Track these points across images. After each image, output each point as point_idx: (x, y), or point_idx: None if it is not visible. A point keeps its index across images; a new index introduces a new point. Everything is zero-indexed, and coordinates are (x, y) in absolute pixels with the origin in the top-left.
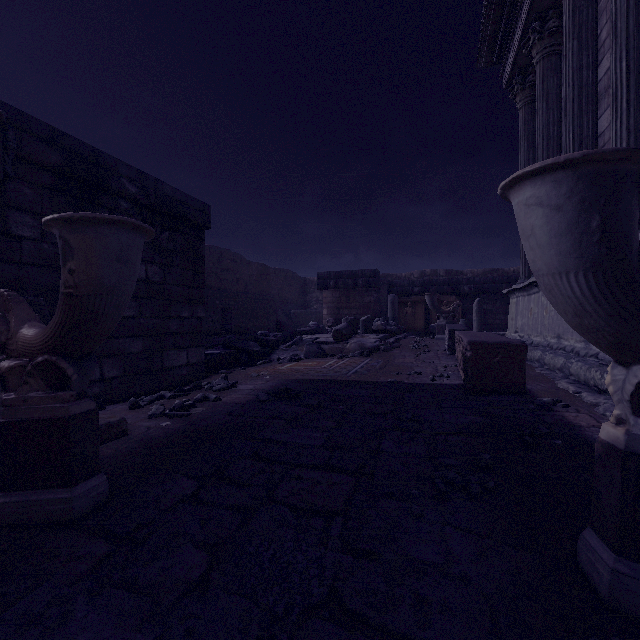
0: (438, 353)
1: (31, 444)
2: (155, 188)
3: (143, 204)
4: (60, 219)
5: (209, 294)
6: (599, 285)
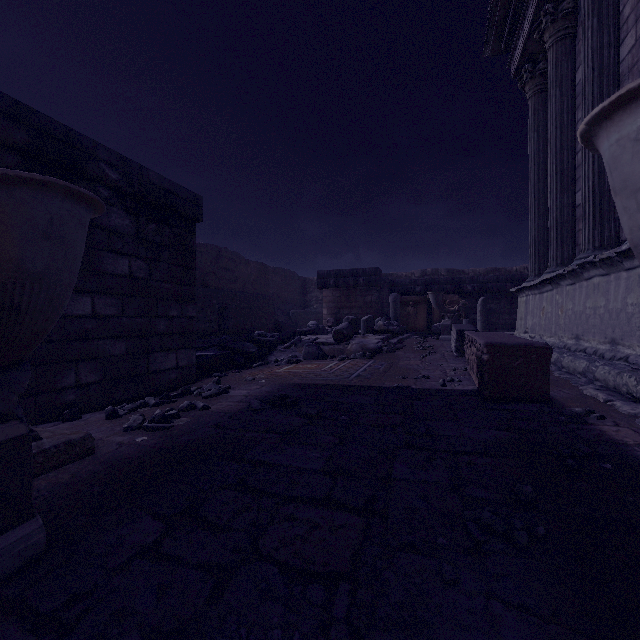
0: (445, 355)
1: None
2: (139, 175)
3: (126, 192)
4: None
5: (206, 293)
6: None
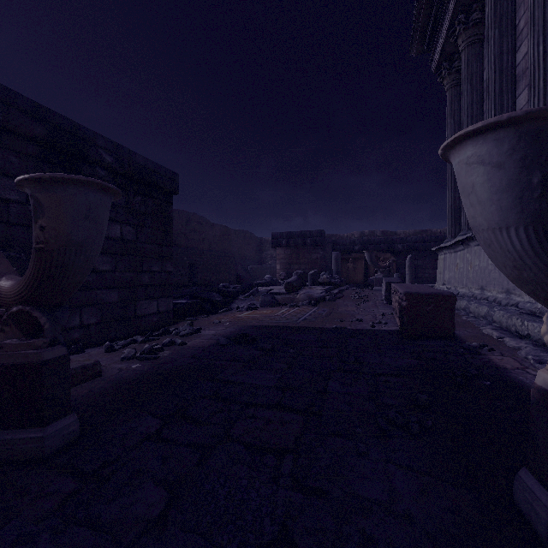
0: (376, 302)
1: (6, 387)
2: (129, 158)
3: (118, 172)
4: (30, 179)
5: (178, 251)
6: (539, 239)
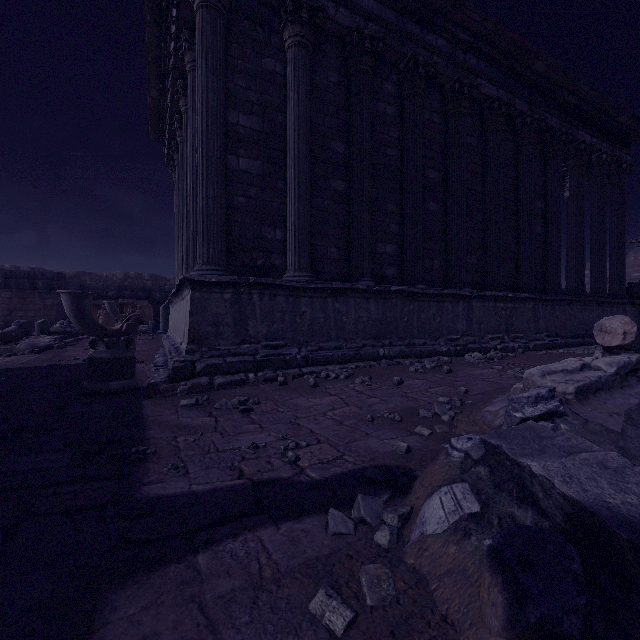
0: None
1: None
2: None
3: None
4: None
5: None
6: (78, 319)
